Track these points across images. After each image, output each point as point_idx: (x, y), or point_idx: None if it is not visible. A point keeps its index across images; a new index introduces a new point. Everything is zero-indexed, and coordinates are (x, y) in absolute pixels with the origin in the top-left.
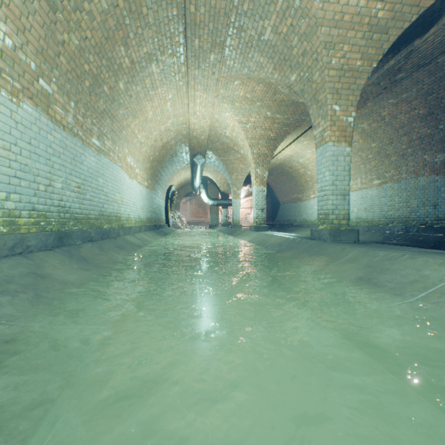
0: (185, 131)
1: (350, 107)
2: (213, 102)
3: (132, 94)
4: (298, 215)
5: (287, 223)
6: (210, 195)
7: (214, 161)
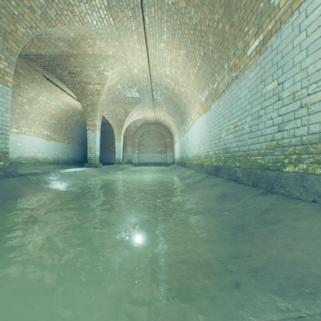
0: None
1: None
2: None
3: None
4: None
5: None
6: None
7: None
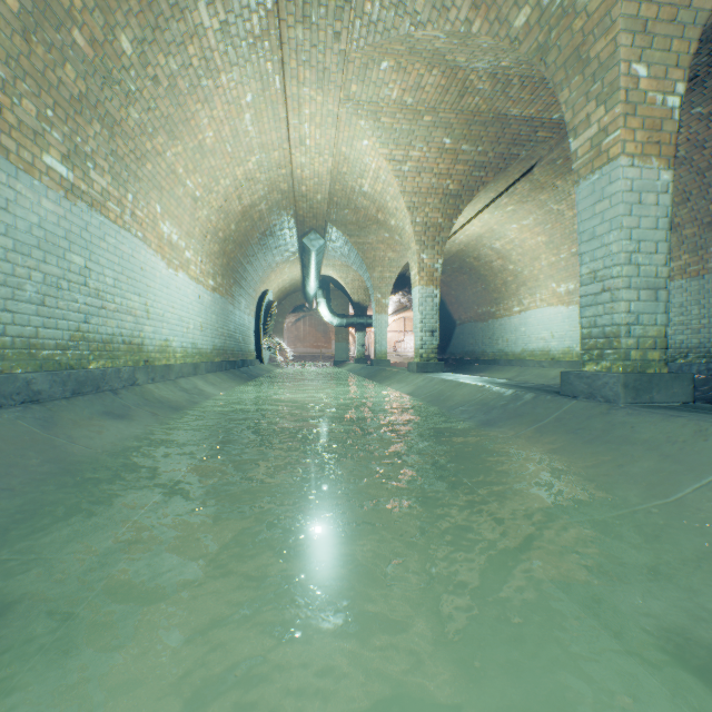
0: (286, 183)
1: (674, 69)
2: (338, 116)
3: (159, 77)
4: (490, 344)
5: (469, 357)
6: (335, 309)
7: (341, 246)
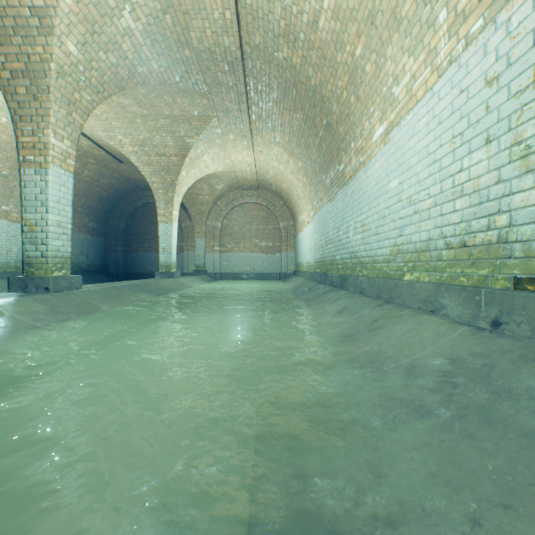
0: None
1: None
2: None
3: None
4: None
5: None
6: None
7: None
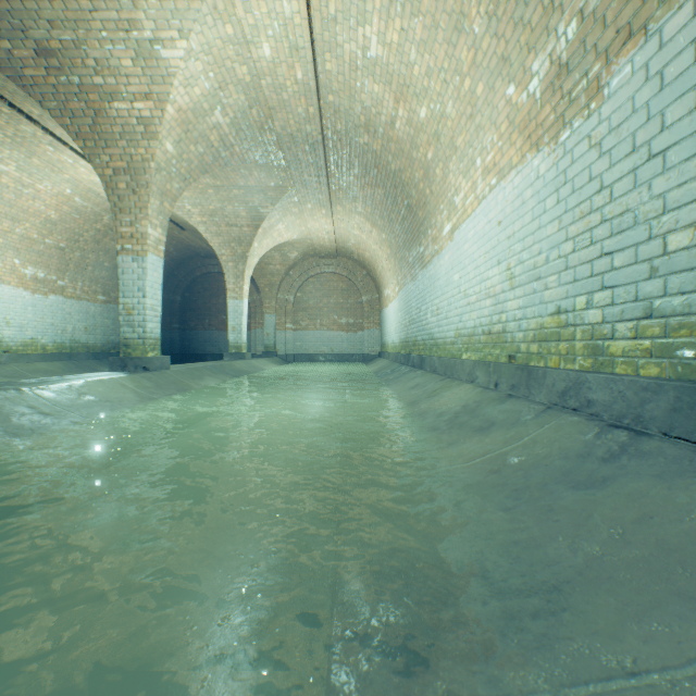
0: None
1: None
2: None
3: None
4: None
5: None
6: None
7: None
